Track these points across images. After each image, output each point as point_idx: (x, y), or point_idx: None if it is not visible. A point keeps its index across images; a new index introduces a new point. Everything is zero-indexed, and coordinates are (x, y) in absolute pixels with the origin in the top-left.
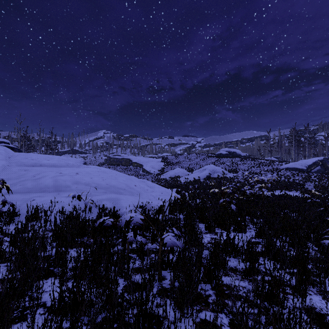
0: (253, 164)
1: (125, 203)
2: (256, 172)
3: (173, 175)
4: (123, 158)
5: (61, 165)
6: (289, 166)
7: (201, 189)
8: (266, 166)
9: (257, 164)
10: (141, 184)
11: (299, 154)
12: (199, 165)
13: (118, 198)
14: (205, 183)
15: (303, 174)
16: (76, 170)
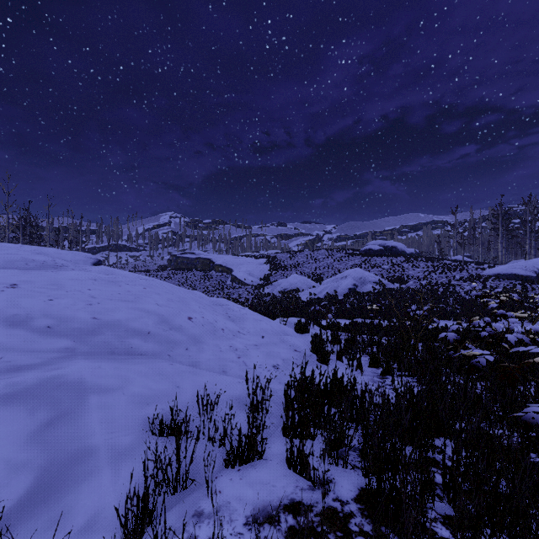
0: (432, 267)
1: (98, 415)
2: (443, 283)
3: (286, 287)
4: (198, 258)
5: (6, 265)
6: (501, 271)
7: (344, 318)
8: (457, 272)
9: (439, 268)
10: (208, 314)
11: (508, 250)
12: (332, 270)
13: (84, 384)
14: (351, 304)
15: (532, 285)
16: (23, 277)
